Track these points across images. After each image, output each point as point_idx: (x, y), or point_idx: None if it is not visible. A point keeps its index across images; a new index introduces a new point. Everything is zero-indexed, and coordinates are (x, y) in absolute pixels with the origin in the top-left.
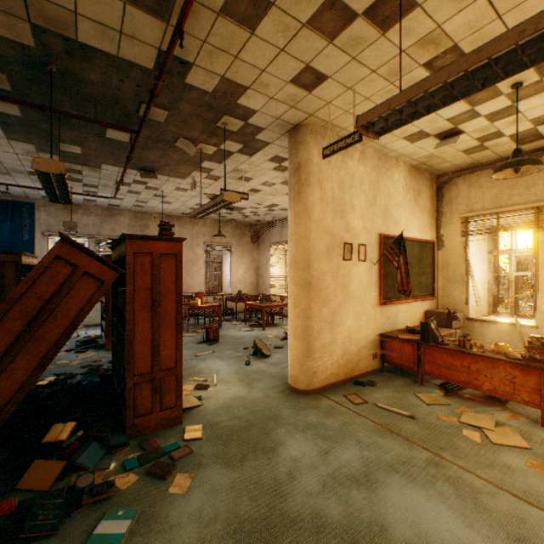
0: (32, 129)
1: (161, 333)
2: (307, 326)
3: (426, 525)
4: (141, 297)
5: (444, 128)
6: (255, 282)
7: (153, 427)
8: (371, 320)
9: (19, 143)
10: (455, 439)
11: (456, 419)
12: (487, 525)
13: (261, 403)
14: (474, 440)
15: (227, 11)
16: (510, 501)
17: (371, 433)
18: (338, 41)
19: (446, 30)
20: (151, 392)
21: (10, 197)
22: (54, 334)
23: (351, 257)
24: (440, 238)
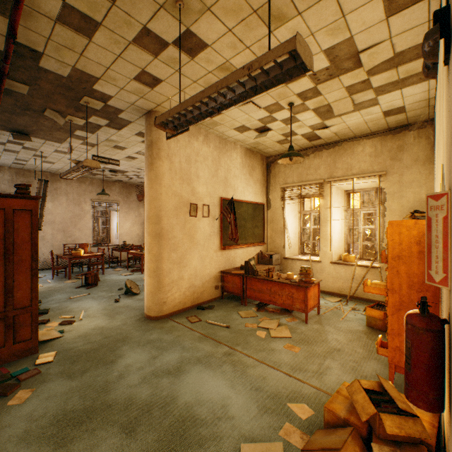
0: None
1: (15, 277)
2: (158, 267)
3: (204, 391)
4: None
5: (259, 126)
6: (141, 234)
7: (6, 358)
8: (214, 261)
9: None
10: (249, 338)
11: (256, 325)
12: (242, 384)
13: (117, 329)
14: (261, 337)
15: (63, 21)
16: (263, 369)
17: (195, 340)
18: (161, 57)
19: (233, 64)
20: (4, 328)
21: None
22: None
23: (196, 214)
24: (269, 201)
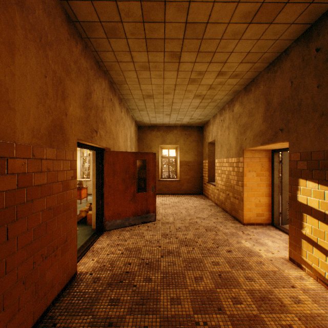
0: None
1: None
2: None
3: None
4: None
5: None
6: None
7: None
8: None
9: None
10: None
11: None
12: None
13: None
14: None
15: None
16: None
17: None
18: None
19: None
20: None
21: None
22: None
23: None
24: None
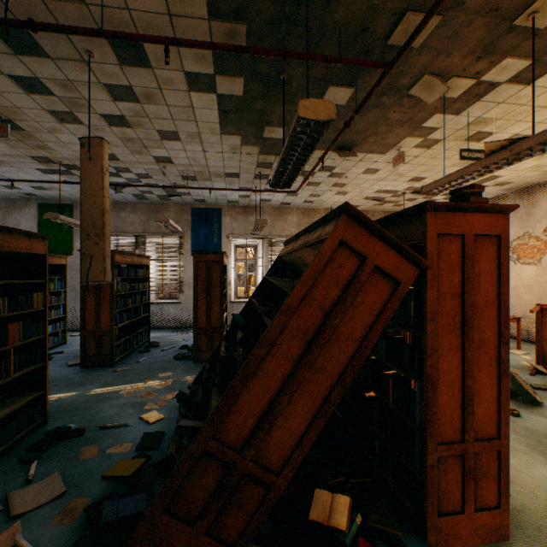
0: (246, 113)
1: (473, 374)
2: None
3: None
4: (445, 311)
5: None
6: None
7: (463, 536)
8: None
9: (228, 137)
10: None
11: None
12: None
13: None
14: None
15: None
16: None
17: None
18: None
19: None
20: (459, 474)
21: (204, 205)
22: (335, 364)
23: None
24: None
